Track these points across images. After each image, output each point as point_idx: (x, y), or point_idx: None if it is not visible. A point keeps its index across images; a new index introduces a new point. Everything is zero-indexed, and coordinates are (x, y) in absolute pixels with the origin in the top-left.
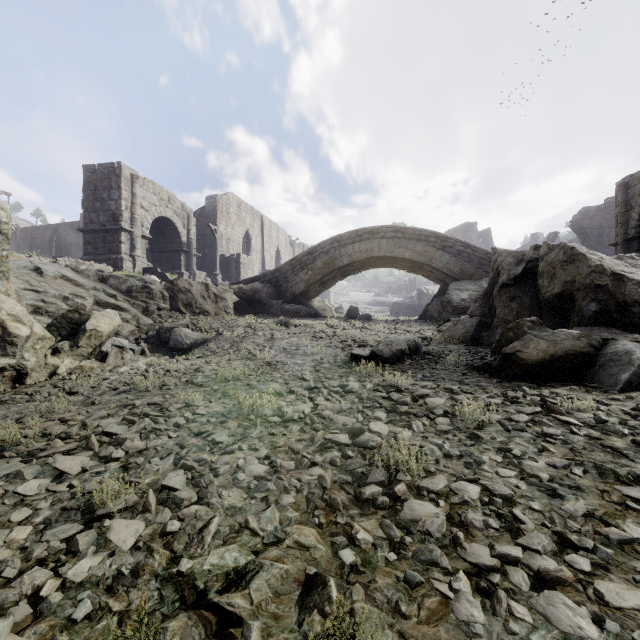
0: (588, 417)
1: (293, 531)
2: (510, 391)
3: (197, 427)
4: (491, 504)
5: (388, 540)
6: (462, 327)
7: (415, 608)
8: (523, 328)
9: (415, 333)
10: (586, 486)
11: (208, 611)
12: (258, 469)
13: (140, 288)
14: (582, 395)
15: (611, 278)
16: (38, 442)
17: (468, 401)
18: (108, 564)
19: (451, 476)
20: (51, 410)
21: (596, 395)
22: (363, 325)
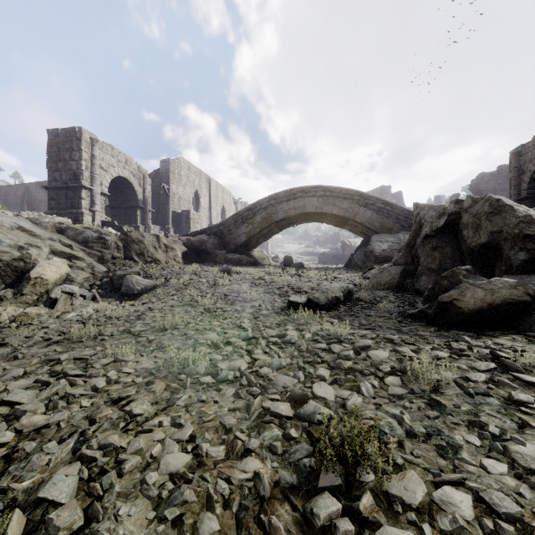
0: None
1: None
2: (453, 342)
3: (118, 390)
4: None
5: None
6: (388, 274)
7: None
8: (459, 276)
9: (344, 280)
10: None
11: None
12: (177, 461)
13: (96, 239)
14: (528, 346)
15: None
16: None
17: (413, 354)
18: None
19: (425, 472)
20: None
21: None
22: (297, 272)
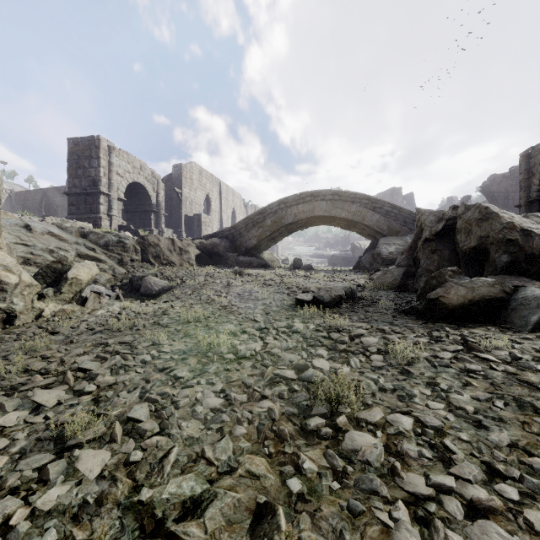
0: (504, 354)
1: (245, 460)
2: (434, 331)
3: (161, 363)
4: (424, 435)
5: (331, 469)
6: (391, 276)
7: (358, 537)
8: (445, 276)
9: (350, 281)
10: (508, 418)
11: (165, 539)
12: (214, 402)
13: (116, 242)
14: (497, 335)
15: (520, 233)
16: (20, 377)
17: (398, 340)
18: (75, 493)
19: (386, 408)
20: (34, 348)
21: (509, 335)
22: (306, 274)
